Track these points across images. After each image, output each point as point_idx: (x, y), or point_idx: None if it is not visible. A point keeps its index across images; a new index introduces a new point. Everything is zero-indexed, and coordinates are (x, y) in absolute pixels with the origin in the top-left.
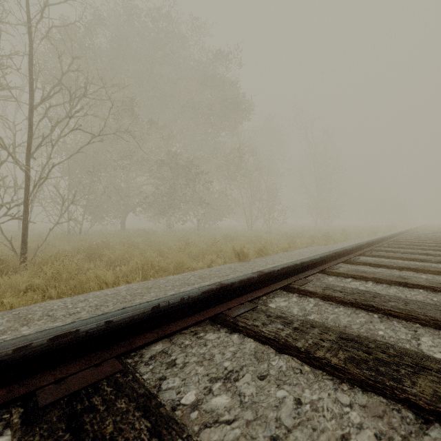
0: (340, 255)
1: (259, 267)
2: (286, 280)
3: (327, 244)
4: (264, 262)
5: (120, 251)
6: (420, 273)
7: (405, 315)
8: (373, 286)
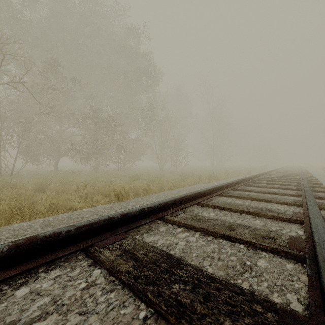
0: (192, 198)
1: (125, 208)
2: (92, 238)
3: (210, 182)
4: (136, 202)
5: (11, 193)
6: (256, 218)
7: (174, 321)
8: (195, 241)
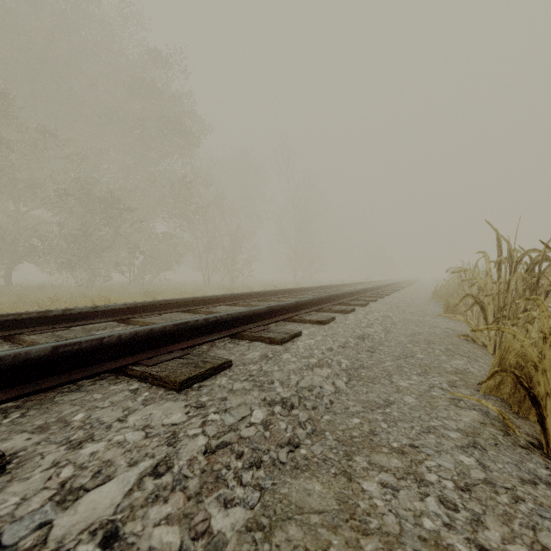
0: (184, 304)
1: None
2: (22, 329)
3: None
4: None
5: None
6: None
7: None
8: None
